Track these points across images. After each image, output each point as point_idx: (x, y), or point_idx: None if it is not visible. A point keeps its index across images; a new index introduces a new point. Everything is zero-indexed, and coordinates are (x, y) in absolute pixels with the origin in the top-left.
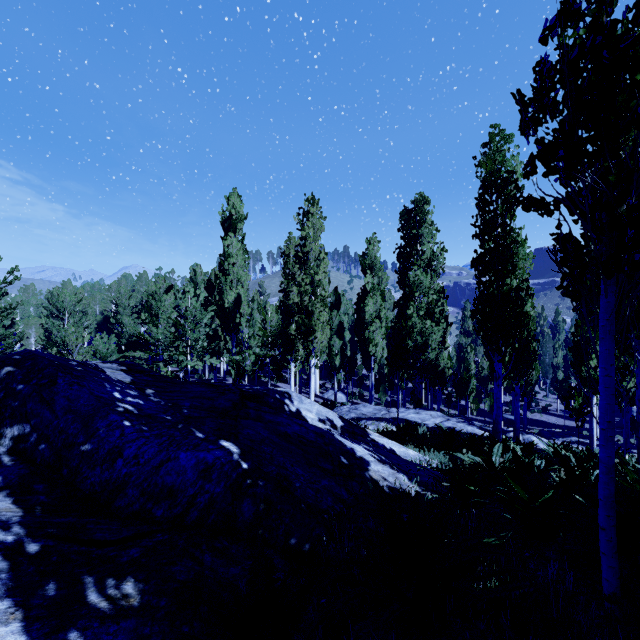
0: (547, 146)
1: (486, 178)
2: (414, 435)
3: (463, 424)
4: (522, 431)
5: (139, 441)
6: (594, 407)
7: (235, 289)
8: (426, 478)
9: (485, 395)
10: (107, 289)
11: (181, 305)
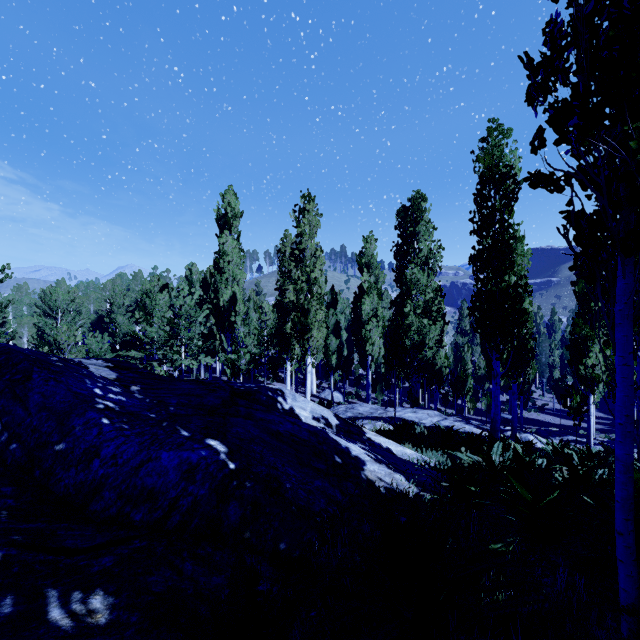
0: (560, 110)
1: (484, 173)
2: (411, 434)
3: (460, 423)
4: (519, 430)
5: (118, 440)
6: (591, 406)
7: (230, 287)
8: (424, 478)
9: (482, 394)
10: (101, 288)
11: (175, 303)
